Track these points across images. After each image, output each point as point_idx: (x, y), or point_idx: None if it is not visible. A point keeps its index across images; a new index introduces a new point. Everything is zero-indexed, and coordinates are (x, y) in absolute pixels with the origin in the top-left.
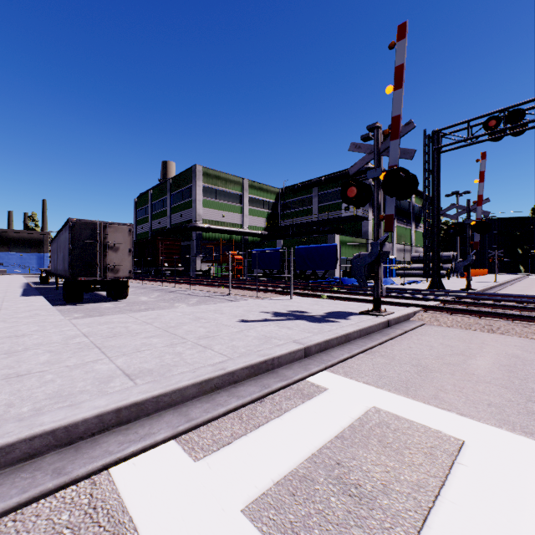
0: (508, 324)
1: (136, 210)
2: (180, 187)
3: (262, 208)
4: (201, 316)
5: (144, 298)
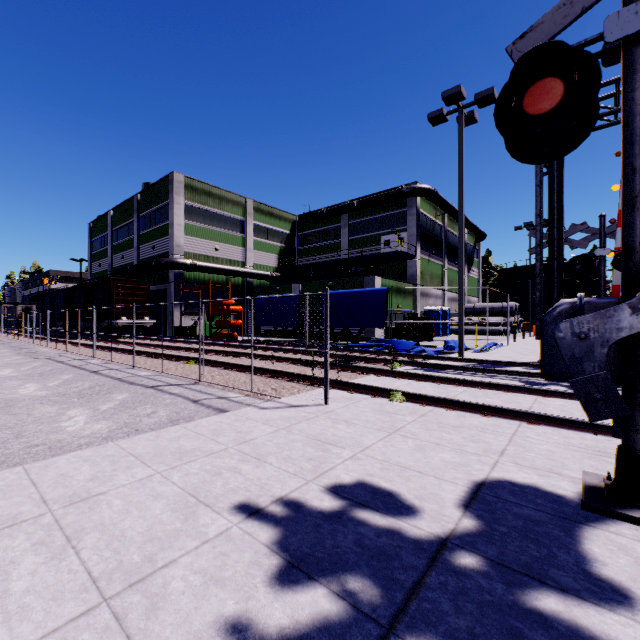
0: None
1: (91, 239)
2: (153, 206)
3: (273, 241)
4: None
5: (30, 387)
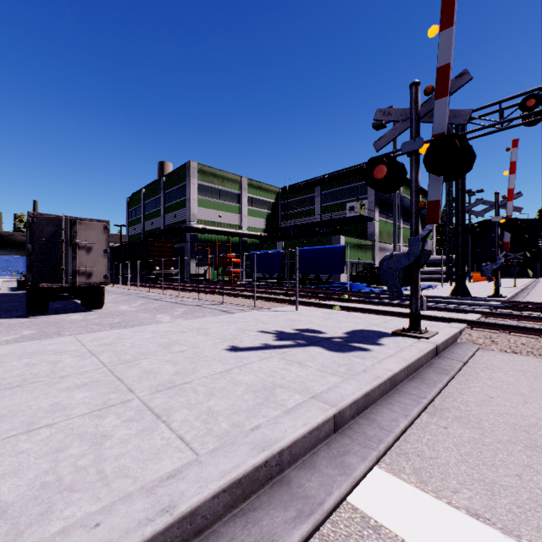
0: None
1: (128, 210)
2: (174, 185)
3: (262, 208)
4: (177, 339)
5: (124, 306)
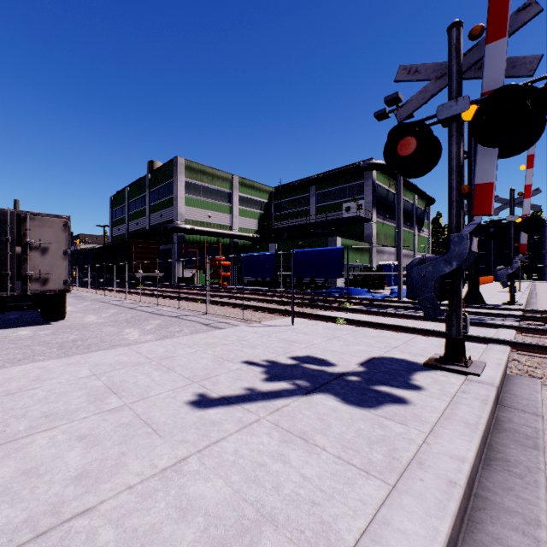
0: None
1: (112, 209)
2: (160, 183)
3: (254, 208)
4: (122, 380)
5: (91, 317)
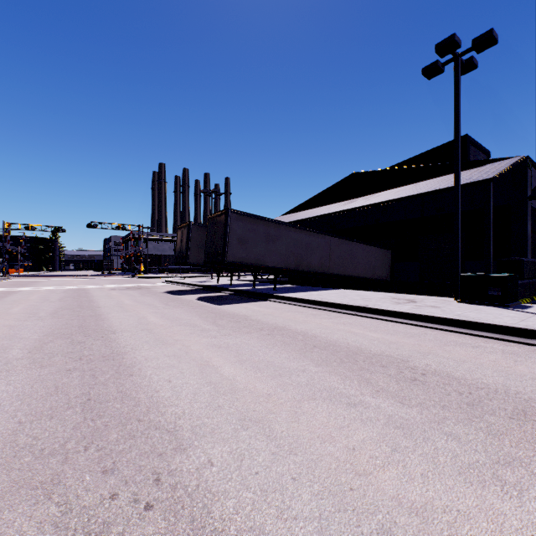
0: (30, 277)
1: None
2: None
3: None
4: None
5: None
